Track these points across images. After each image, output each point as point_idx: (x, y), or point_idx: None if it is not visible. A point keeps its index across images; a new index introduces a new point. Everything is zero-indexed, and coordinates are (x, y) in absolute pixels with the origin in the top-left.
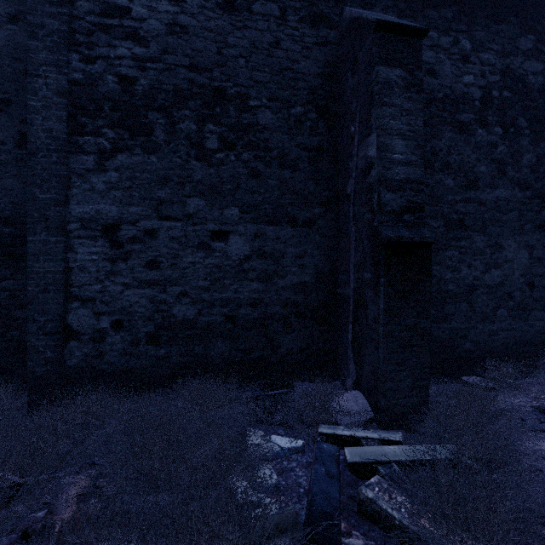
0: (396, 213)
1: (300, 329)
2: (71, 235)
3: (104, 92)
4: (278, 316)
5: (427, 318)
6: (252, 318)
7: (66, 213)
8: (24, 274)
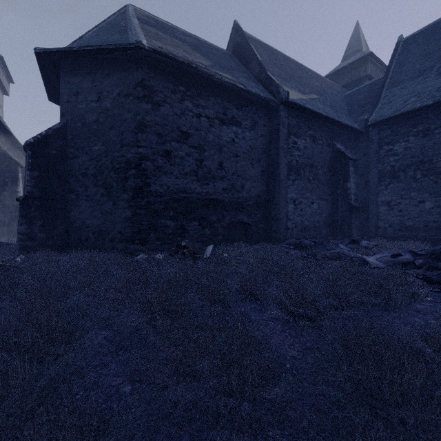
0: None
1: None
2: (378, 205)
3: (386, 171)
4: None
5: None
6: (434, 226)
7: (377, 200)
8: (366, 215)
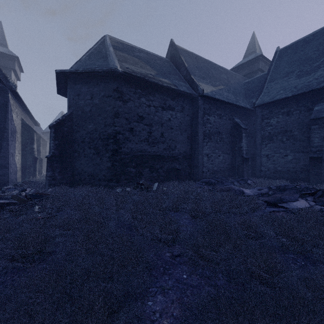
0: (314, 152)
1: (304, 173)
2: (261, 157)
3: (266, 135)
4: (299, 170)
5: (321, 170)
6: (293, 170)
7: (261, 154)
8: (255, 162)
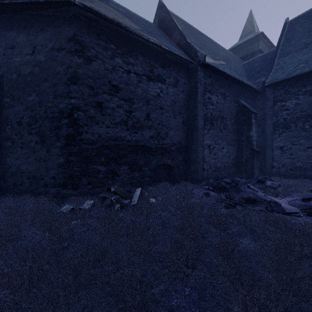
0: None
1: None
2: (273, 149)
3: (280, 122)
4: None
5: None
6: None
7: (272, 145)
8: (262, 156)
